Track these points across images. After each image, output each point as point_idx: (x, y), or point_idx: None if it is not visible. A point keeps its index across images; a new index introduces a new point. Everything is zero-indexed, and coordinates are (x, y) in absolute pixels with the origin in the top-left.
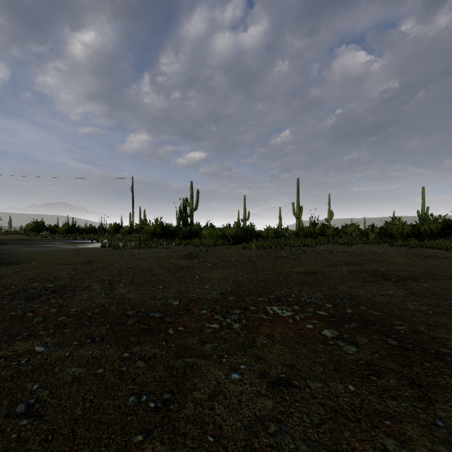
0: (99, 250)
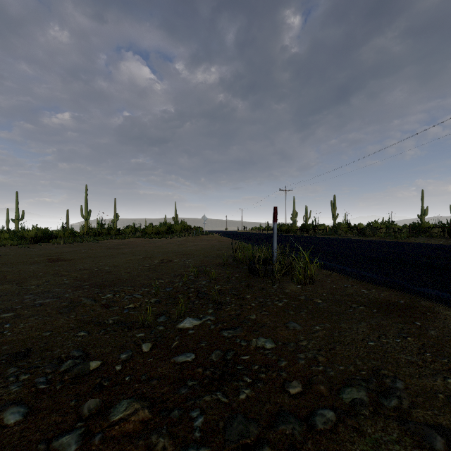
0: None
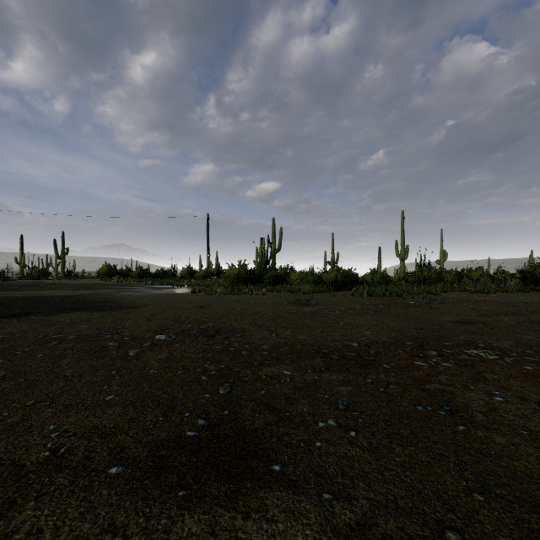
0: (193, 295)
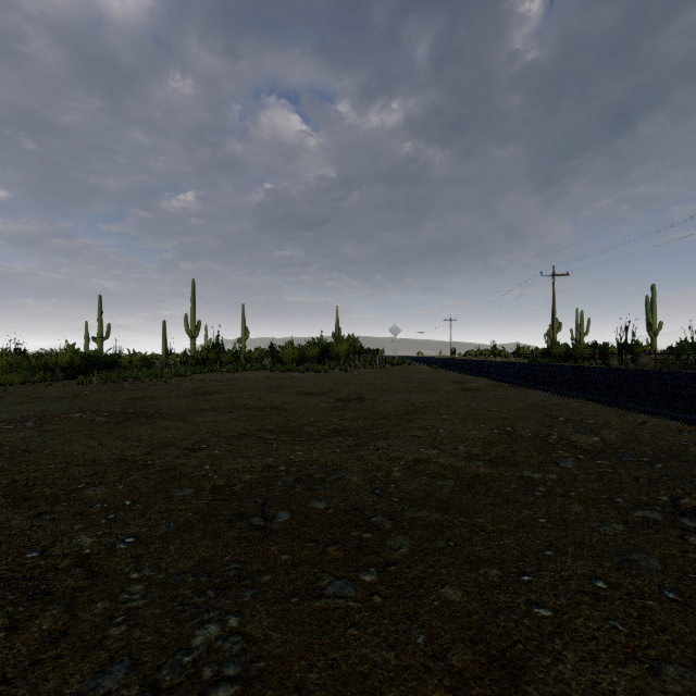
0: None
